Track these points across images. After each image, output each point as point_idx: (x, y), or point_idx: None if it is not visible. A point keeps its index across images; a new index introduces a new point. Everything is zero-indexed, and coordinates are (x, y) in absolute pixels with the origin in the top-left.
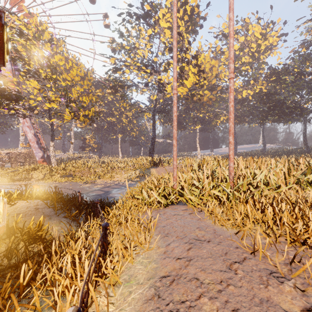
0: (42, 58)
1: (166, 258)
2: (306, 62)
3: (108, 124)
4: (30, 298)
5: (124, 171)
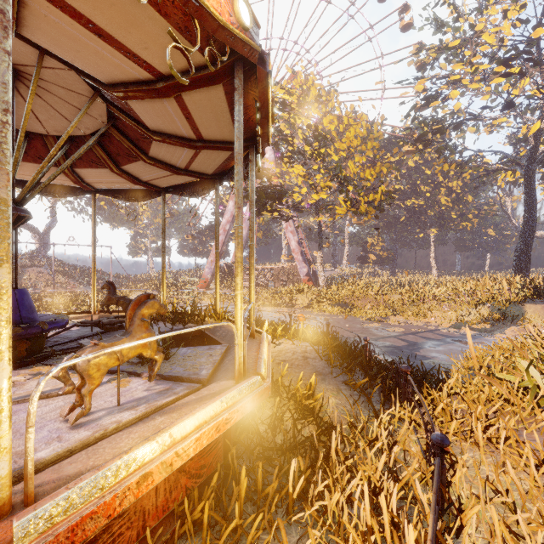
0: (307, 128)
1: None
2: None
3: (408, 212)
4: (302, 528)
5: (448, 305)
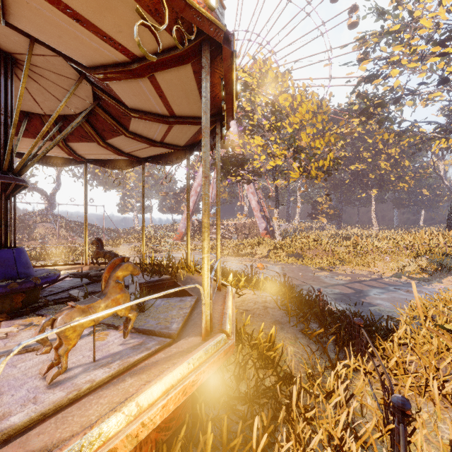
0: (266, 105)
1: None
2: None
3: (352, 176)
4: None
5: (389, 257)
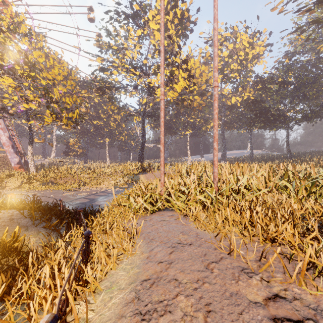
0: (18, 53)
1: (149, 263)
2: (289, 72)
3: (94, 127)
4: (4, 313)
5: (111, 178)
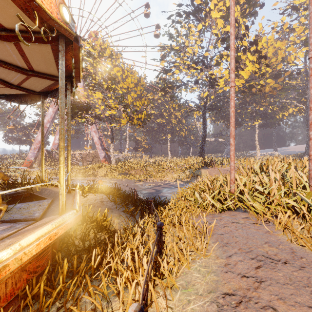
0: (104, 72)
1: (229, 272)
2: None
3: (158, 125)
4: (99, 280)
5: (174, 171)
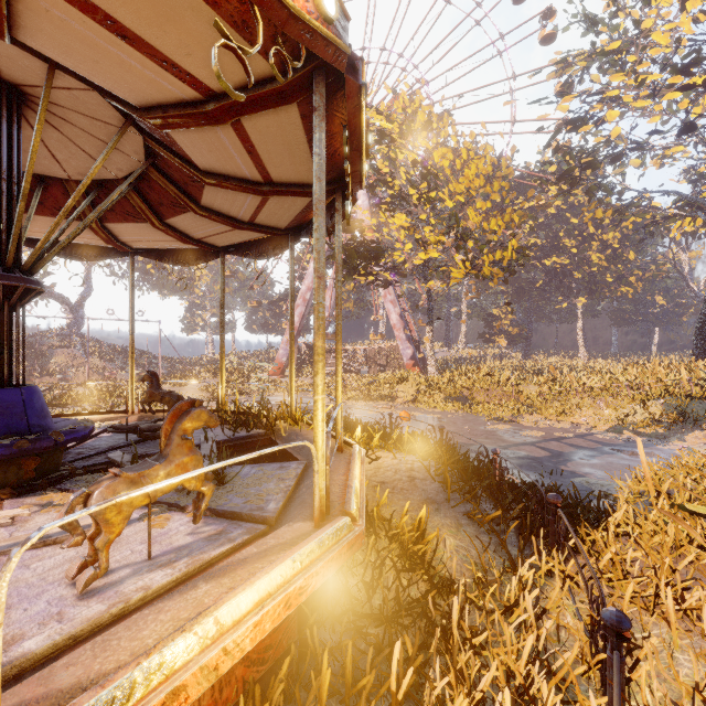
0: (413, 165)
1: None
2: None
3: (547, 275)
4: None
5: (604, 401)
